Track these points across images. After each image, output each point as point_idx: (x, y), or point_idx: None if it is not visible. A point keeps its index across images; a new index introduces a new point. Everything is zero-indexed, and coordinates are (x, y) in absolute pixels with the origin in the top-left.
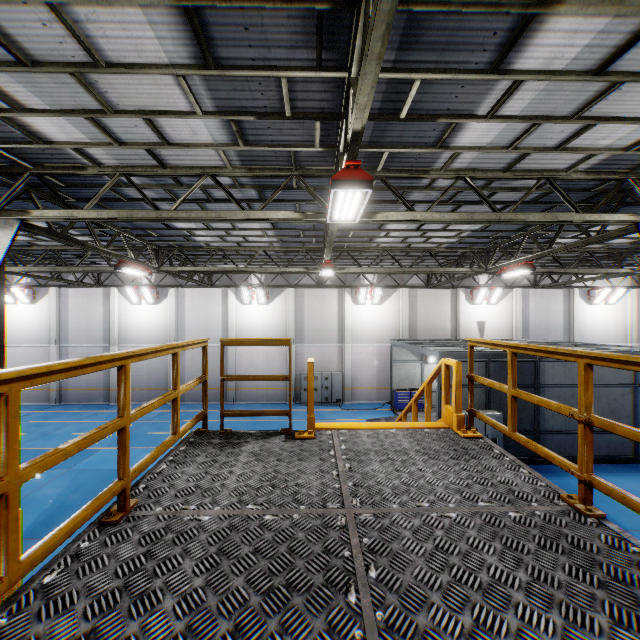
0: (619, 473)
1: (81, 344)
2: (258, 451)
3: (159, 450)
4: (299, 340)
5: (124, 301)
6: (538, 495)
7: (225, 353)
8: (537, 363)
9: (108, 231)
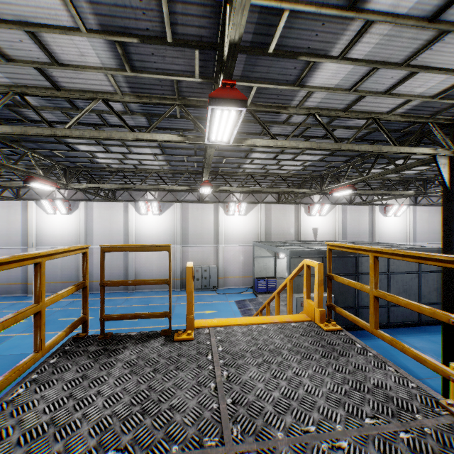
0: (411, 334)
1: (2, 247)
2: (134, 359)
3: (6, 379)
4: (184, 242)
5: (41, 211)
6: (416, 402)
7: (126, 252)
8: (357, 258)
9: (18, 151)
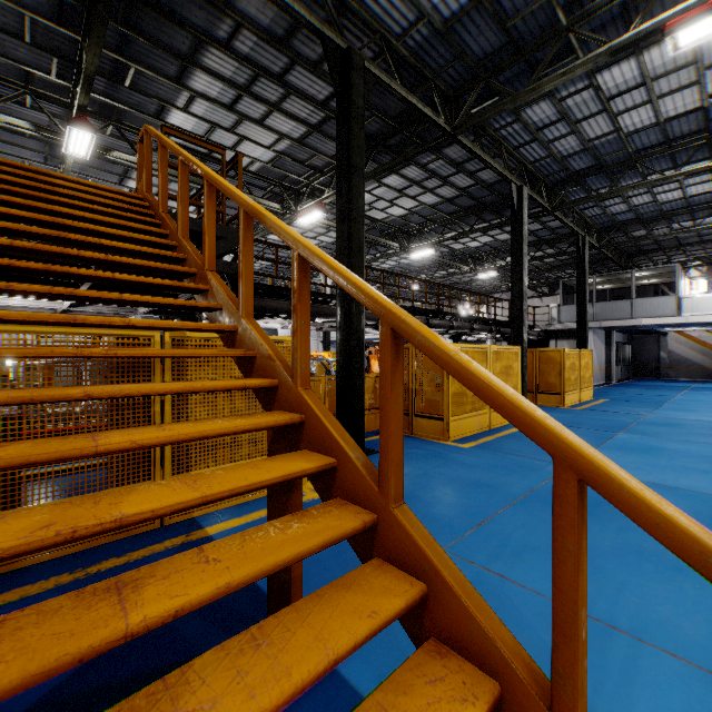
0: None
1: None
2: None
3: None
4: None
5: None
6: None
7: None
8: None
9: None
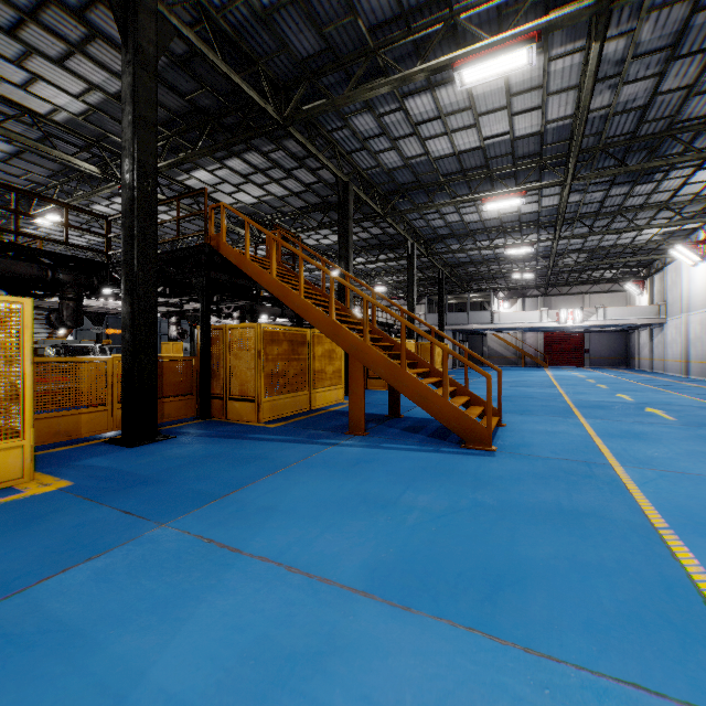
0: None
1: None
2: None
3: None
4: None
5: None
6: None
7: None
8: None
9: None
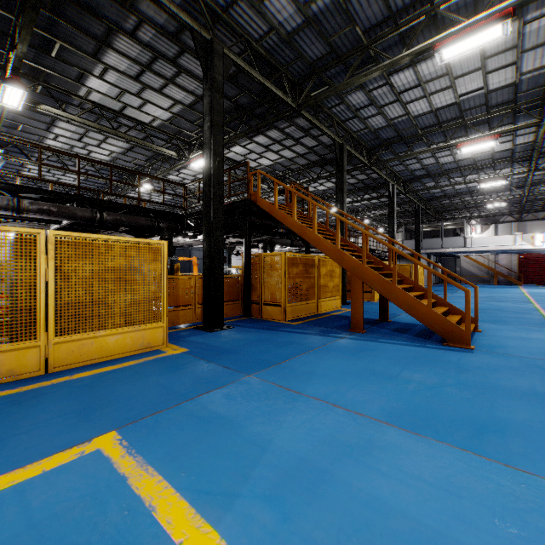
0: None
1: None
2: None
3: None
4: None
5: None
6: None
7: None
8: (190, 250)
9: None
